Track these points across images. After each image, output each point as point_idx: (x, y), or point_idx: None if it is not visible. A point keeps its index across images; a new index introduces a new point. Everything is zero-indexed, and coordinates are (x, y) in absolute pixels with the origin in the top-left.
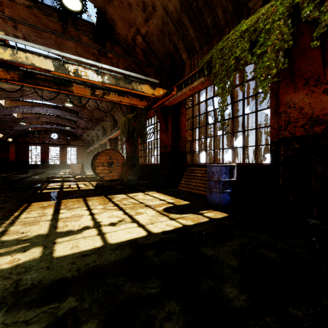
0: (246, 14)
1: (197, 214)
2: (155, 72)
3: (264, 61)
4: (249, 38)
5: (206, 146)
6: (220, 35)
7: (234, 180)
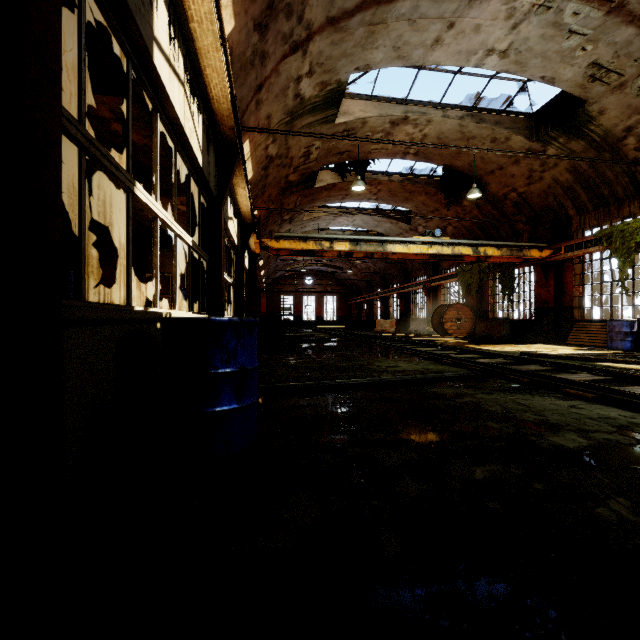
0: None
1: (603, 351)
2: (525, 220)
3: None
4: None
5: (601, 302)
6: (619, 203)
7: (635, 331)
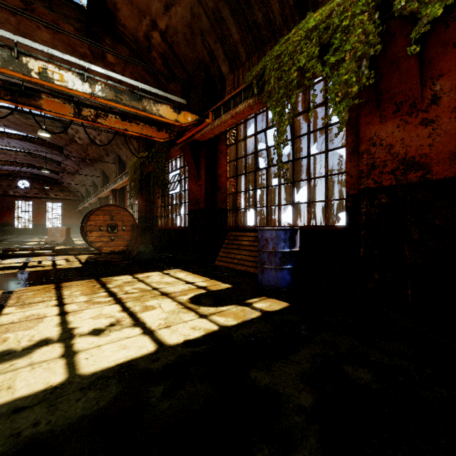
0: (313, 10)
1: (242, 306)
2: (181, 90)
3: (341, 73)
4: (319, 40)
5: (255, 201)
6: (276, 39)
7: (297, 250)
